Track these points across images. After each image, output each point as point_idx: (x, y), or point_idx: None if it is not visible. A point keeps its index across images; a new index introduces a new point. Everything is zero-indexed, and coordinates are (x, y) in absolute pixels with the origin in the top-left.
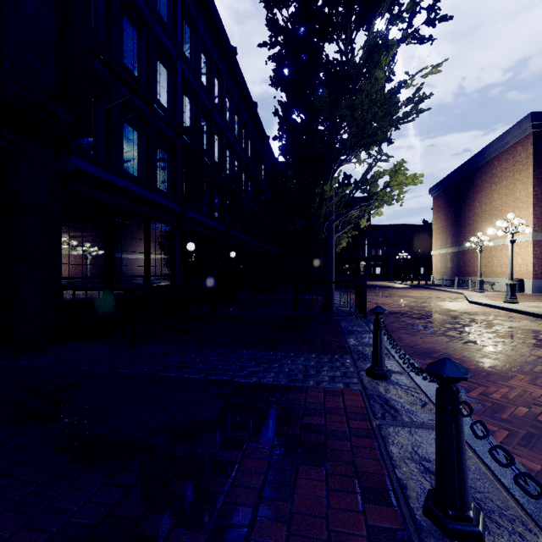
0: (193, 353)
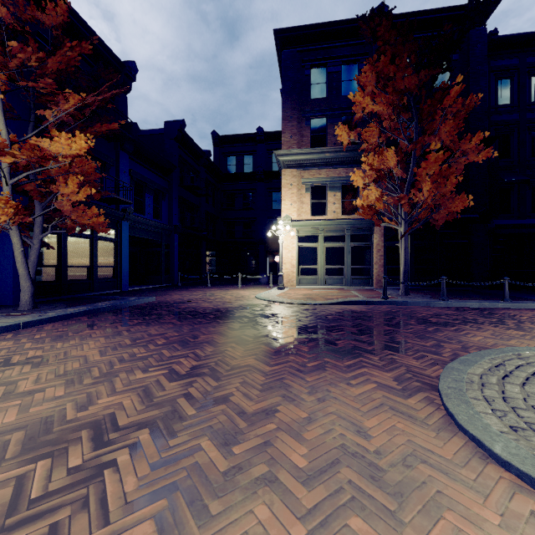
0: (524, 294)
